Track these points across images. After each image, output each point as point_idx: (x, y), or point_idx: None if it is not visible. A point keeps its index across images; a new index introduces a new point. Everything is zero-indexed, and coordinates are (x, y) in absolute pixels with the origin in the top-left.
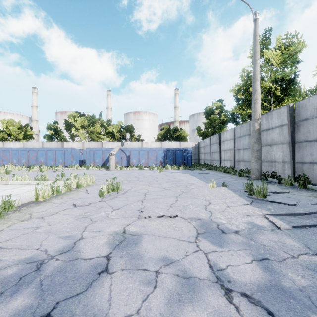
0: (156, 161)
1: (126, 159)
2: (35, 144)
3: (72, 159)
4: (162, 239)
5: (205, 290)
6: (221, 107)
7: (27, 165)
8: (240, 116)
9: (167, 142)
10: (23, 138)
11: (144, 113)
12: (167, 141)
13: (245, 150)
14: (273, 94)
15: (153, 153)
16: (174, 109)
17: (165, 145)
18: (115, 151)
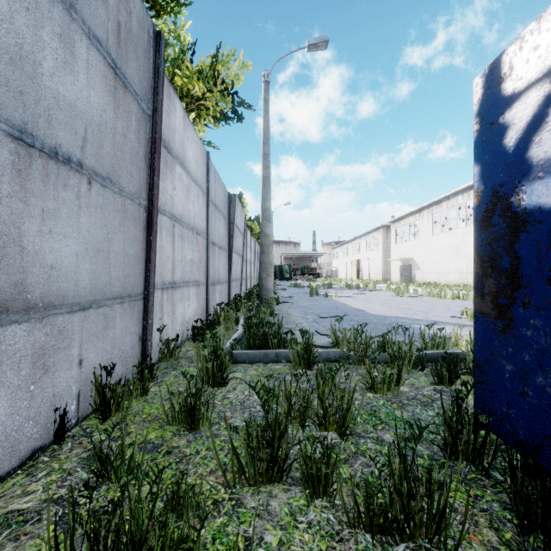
0: None
1: None
2: None
3: None
4: (353, 293)
5: (344, 292)
6: None
7: None
8: None
9: None
10: None
11: None
12: None
13: (222, 251)
14: None
15: None
16: None
17: None
18: None
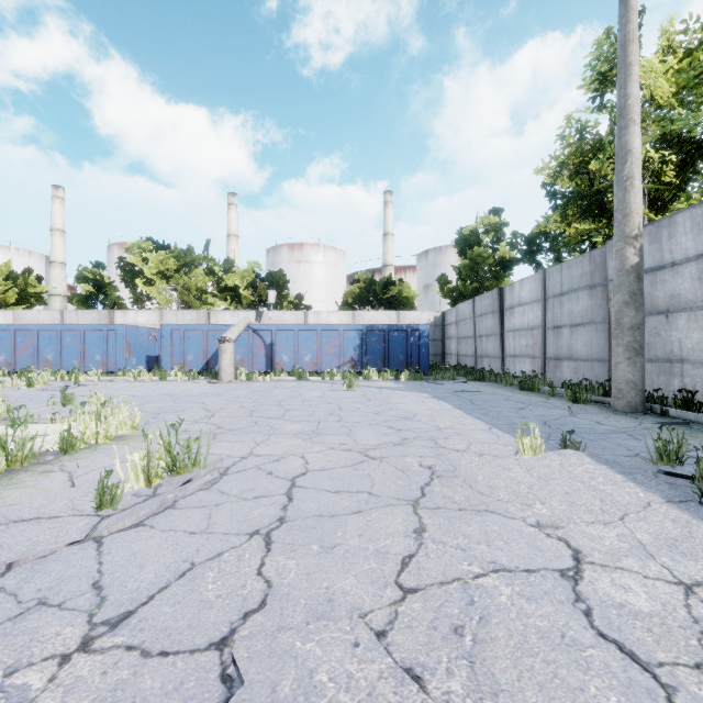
0: (341, 359)
1: (263, 353)
2: (45, 317)
3: (127, 353)
4: None
5: None
6: (498, 227)
7: (11, 368)
8: (551, 245)
9: (366, 313)
10: (17, 303)
11: (313, 247)
12: (368, 311)
13: (577, 329)
14: (655, 178)
15: (333, 339)
16: (383, 239)
17: (362, 320)
18: (235, 333)
